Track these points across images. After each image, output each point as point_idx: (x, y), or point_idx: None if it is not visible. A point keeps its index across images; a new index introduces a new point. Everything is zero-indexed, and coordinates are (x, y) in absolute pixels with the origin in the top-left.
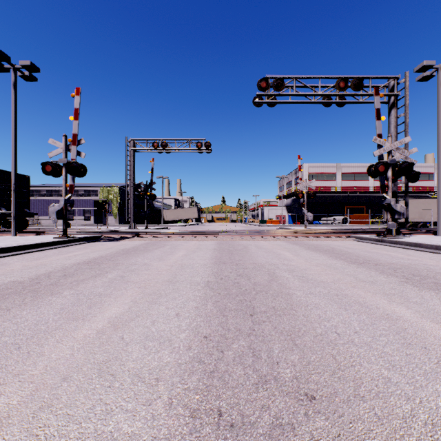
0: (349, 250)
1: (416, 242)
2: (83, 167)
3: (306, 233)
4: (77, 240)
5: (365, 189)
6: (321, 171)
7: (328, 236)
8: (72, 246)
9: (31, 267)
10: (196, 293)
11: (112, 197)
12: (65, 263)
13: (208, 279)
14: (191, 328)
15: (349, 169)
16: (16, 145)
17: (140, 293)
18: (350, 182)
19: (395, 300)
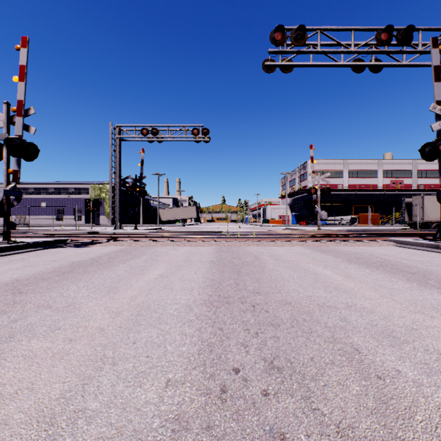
0: (417, 264)
1: None
2: (32, 146)
3: (327, 235)
4: (25, 247)
5: (374, 187)
6: (327, 168)
7: (358, 239)
8: (9, 256)
9: None
10: None
11: (104, 195)
12: None
13: (181, 397)
14: None
15: (356, 165)
16: None
17: None
18: (357, 179)
19: None
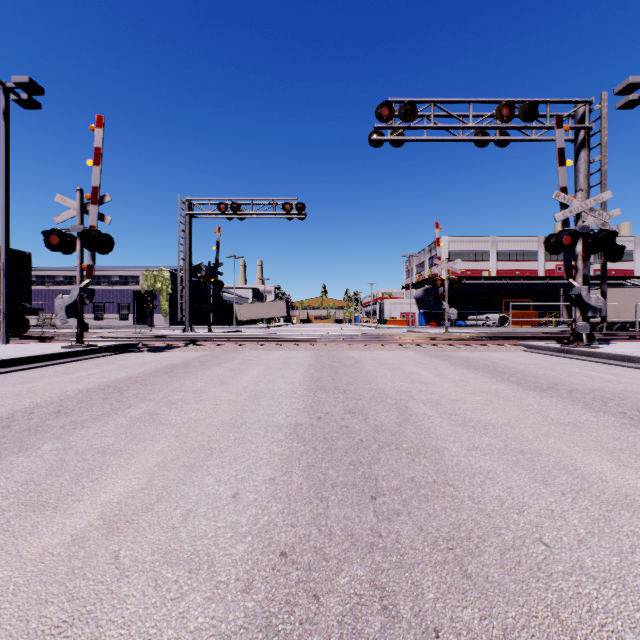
0: (520, 366)
1: (623, 354)
2: (108, 238)
3: (449, 339)
4: (99, 351)
5: (532, 275)
6: (467, 247)
7: (483, 343)
8: (90, 360)
9: (8, 397)
10: (274, 447)
11: (161, 286)
12: (67, 389)
13: (296, 419)
14: (257, 530)
15: (508, 244)
16: (8, 205)
17: (175, 447)
18: (510, 263)
19: (630, 464)
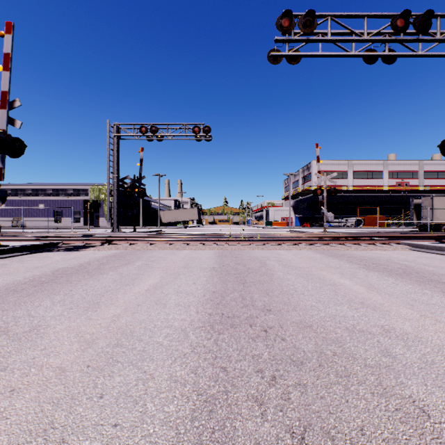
0: (444, 272)
1: None
2: (18, 142)
3: (335, 238)
4: (10, 251)
5: (379, 189)
6: (331, 169)
7: (370, 242)
8: None
9: None
10: None
11: (104, 196)
12: None
13: None
14: None
15: (361, 166)
16: None
17: None
18: (362, 180)
19: None
